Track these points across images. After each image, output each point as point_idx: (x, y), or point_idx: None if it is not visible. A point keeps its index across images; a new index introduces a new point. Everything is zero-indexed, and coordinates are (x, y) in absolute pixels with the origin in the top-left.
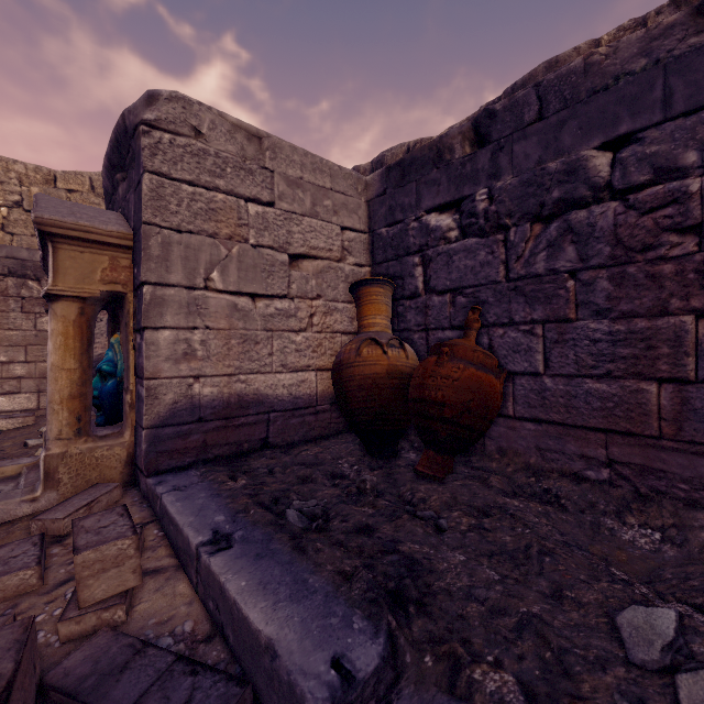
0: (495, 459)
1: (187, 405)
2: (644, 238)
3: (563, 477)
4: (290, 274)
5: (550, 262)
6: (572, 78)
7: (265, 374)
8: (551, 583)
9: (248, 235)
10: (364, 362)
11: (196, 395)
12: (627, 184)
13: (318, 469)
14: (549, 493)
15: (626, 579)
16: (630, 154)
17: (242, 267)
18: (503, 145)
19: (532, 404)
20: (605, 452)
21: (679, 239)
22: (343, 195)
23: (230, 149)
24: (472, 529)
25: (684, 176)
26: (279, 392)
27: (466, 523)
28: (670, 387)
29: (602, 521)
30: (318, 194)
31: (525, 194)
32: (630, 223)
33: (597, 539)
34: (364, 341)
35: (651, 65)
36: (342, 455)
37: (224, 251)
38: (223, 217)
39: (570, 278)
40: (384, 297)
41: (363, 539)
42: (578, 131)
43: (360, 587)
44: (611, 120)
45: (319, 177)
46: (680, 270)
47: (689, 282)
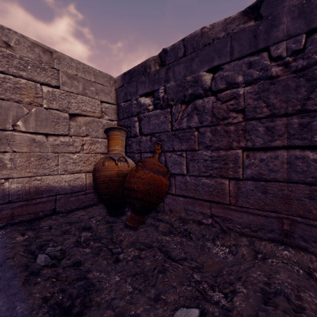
0: (168, 214)
1: (0, 194)
2: (223, 113)
3: (194, 223)
4: (70, 124)
5: (188, 123)
6: (197, 38)
7: (54, 175)
8: (158, 291)
9: (42, 103)
10: (106, 169)
11: (6, 188)
12: (217, 88)
13: (75, 225)
14: (187, 231)
15: (200, 280)
16: (218, 75)
17: (38, 119)
18: (170, 67)
19: (182, 188)
20: (210, 211)
21: (236, 115)
22: (102, 85)
23: (30, 56)
24: (134, 259)
25: (238, 87)
26: (63, 184)
27: (133, 255)
28: (233, 182)
29: (206, 244)
30: (87, 84)
31: (178, 90)
32: (218, 107)
33: (202, 253)
34: (106, 158)
35: (226, 35)
36: (95, 216)
37: (27, 110)
38: (26, 92)
39: (196, 131)
40: (120, 136)
41: (72, 271)
42: (199, 63)
43: (44, 310)
44: (211, 59)
45: (87, 75)
46: (237, 129)
47: (240, 134)
